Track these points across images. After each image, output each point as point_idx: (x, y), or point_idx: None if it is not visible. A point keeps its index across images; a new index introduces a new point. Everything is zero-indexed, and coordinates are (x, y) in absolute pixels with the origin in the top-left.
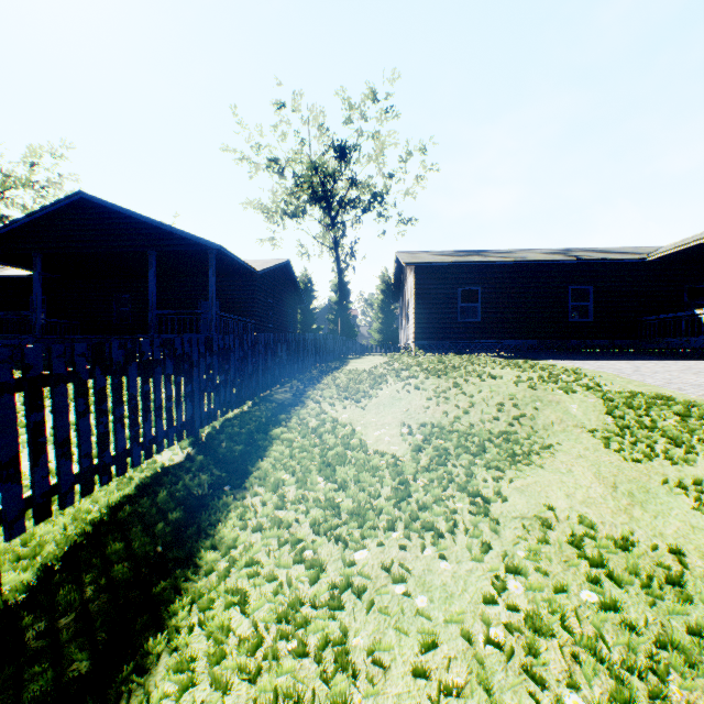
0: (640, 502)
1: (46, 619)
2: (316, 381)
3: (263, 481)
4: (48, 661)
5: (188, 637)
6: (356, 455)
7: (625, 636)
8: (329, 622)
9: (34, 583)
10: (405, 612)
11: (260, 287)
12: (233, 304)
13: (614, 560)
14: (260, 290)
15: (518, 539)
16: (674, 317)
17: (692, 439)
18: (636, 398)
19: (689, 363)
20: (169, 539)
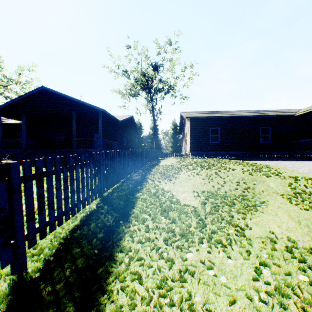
0: None
1: (50, 286)
2: (149, 170)
3: (137, 218)
4: (55, 307)
5: (117, 295)
6: (176, 206)
7: None
8: (182, 289)
9: (42, 268)
10: (215, 284)
11: (120, 128)
12: (109, 135)
13: (308, 259)
14: (120, 129)
15: (261, 248)
16: (308, 141)
17: None
18: (299, 179)
19: None
20: (100, 247)
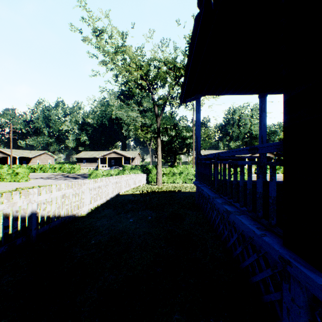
0: None
1: None
2: None
3: None
4: None
5: None
6: None
7: None
8: None
9: None
10: None
11: None
12: None
13: None
14: None
15: None
16: None
17: None
18: None
19: None
20: None
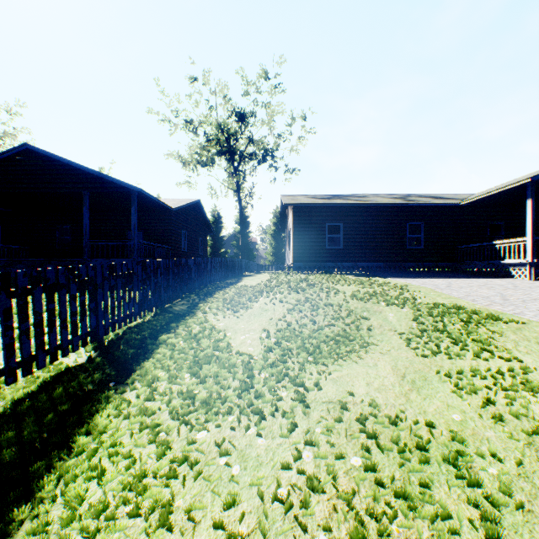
0: (418, 387)
1: None
2: (209, 295)
3: (142, 378)
4: None
5: (49, 506)
6: (222, 355)
7: (374, 490)
8: (162, 488)
9: None
10: (223, 478)
11: (175, 221)
12: (154, 233)
13: (386, 432)
14: (175, 223)
15: (321, 419)
16: (481, 246)
17: (469, 339)
18: (437, 308)
19: (487, 280)
20: (54, 427)
